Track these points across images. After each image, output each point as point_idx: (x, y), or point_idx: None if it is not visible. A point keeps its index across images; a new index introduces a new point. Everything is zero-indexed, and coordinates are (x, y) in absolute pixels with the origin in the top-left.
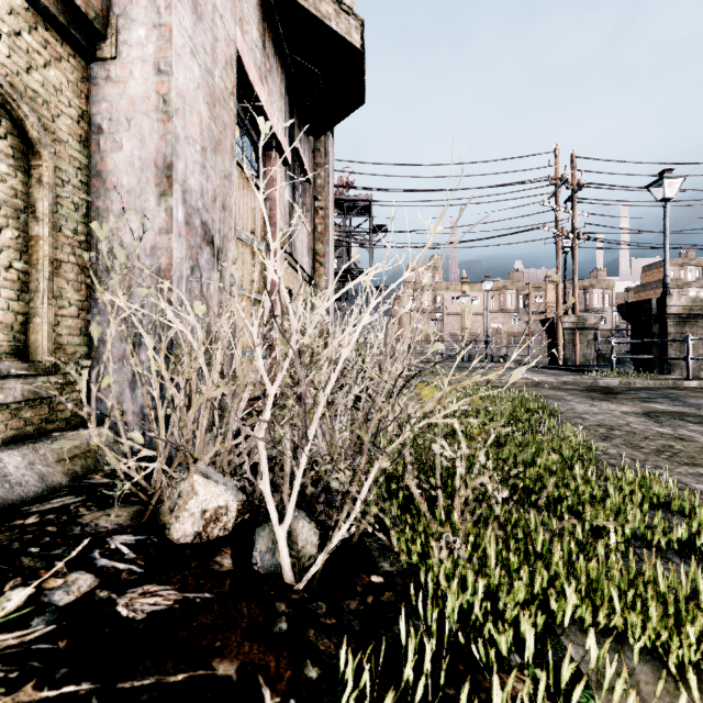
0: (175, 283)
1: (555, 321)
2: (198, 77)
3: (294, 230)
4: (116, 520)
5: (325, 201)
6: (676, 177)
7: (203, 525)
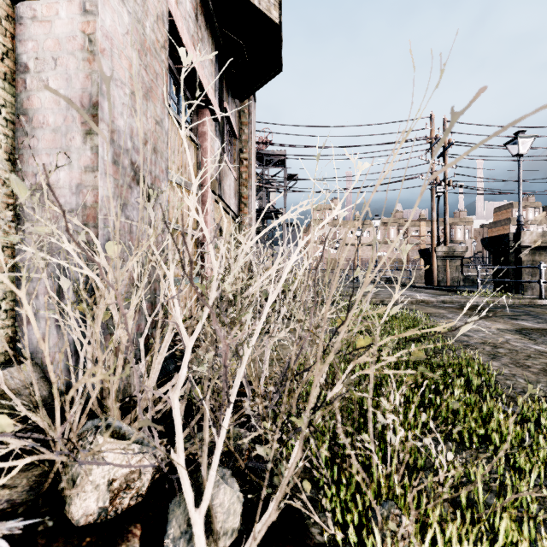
0: (101, 221)
1: (430, 251)
2: (127, 23)
3: (223, 176)
4: (10, 493)
5: (249, 153)
6: (528, 137)
7: (110, 498)
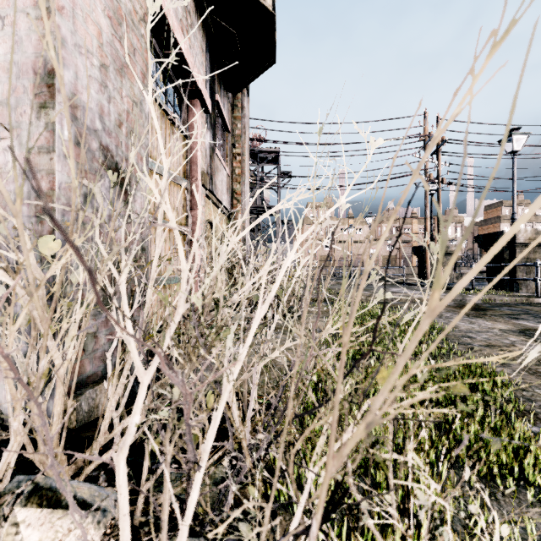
0: (58, 212)
1: (424, 248)
2: None
3: (215, 170)
4: None
5: (242, 148)
6: (522, 134)
7: None
